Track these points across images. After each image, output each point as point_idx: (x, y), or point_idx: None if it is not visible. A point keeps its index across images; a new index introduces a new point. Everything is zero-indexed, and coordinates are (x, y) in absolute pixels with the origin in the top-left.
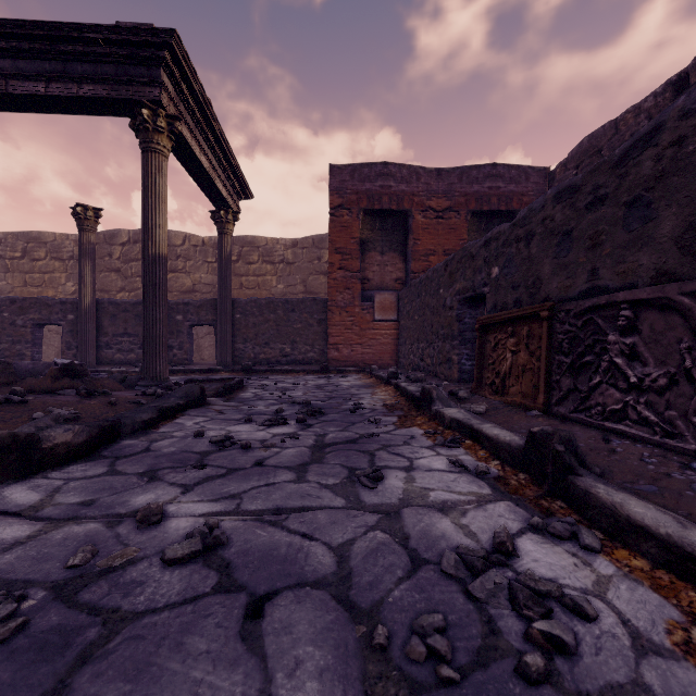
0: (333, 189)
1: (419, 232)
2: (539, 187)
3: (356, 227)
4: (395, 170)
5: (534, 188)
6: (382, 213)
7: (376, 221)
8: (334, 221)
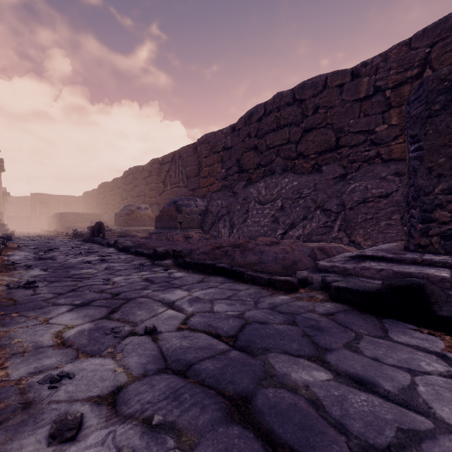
0: (31, 197)
1: (51, 206)
2: (76, 199)
3: (37, 204)
4: (46, 195)
5: (75, 199)
6: (43, 202)
7: (42, 203)
8: (32, 203)
